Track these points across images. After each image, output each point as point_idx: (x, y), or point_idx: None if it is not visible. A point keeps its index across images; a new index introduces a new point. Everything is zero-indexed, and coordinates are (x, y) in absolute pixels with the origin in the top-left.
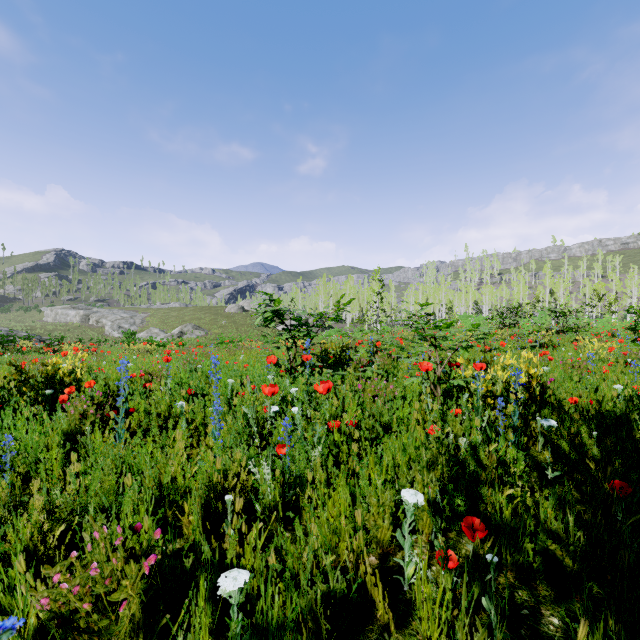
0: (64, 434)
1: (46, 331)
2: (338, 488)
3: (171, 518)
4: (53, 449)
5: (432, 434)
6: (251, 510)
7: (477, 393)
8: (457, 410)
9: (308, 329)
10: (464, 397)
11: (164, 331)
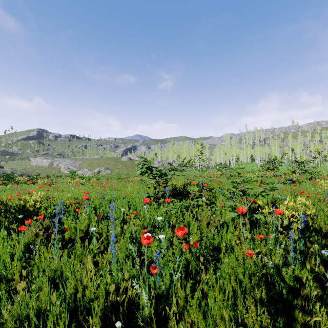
0: (26, 245)
1: (32, 170)
2: (193, 306)
3: (82, 320)
4: (15, 261)
5: (249, 256)
6: (134, 313)
7: (274, 226)
8: (260, 236)
9: (166, 176)
10: (271, 235)
11: (90, 170)
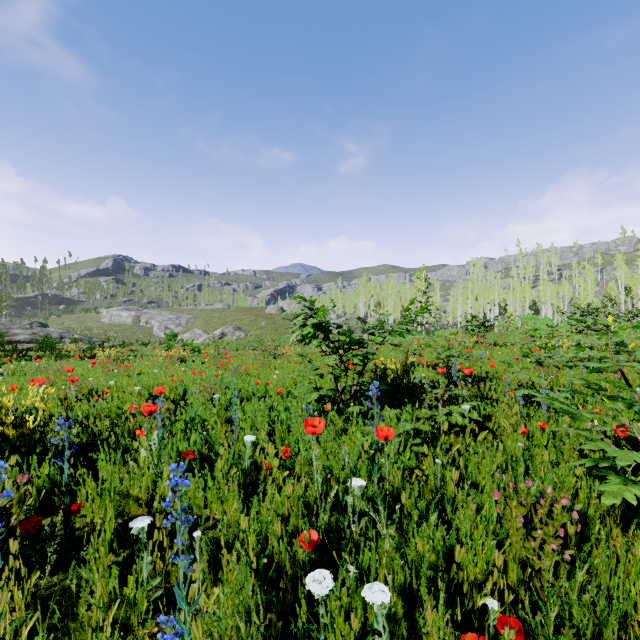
0: None
1: (102, 331)
2: None
3: None
4: None
5: None
6: None
7: None
8: None
9: (363, 348)
10: None
11: (207, 332)
